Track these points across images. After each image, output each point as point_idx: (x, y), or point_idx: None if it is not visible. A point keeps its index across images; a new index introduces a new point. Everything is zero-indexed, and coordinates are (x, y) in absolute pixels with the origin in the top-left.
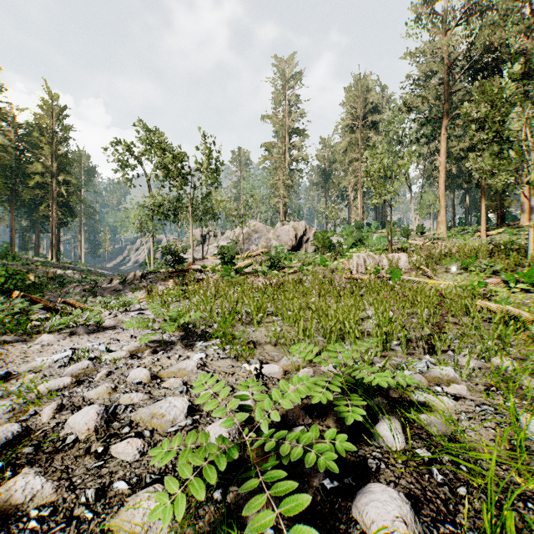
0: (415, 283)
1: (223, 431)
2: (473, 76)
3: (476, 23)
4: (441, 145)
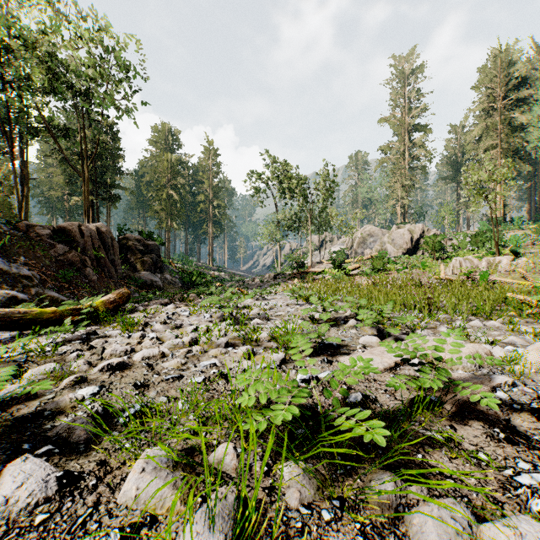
0: (505, 284)
1: (318, 314)
2: None
3: None
4: None
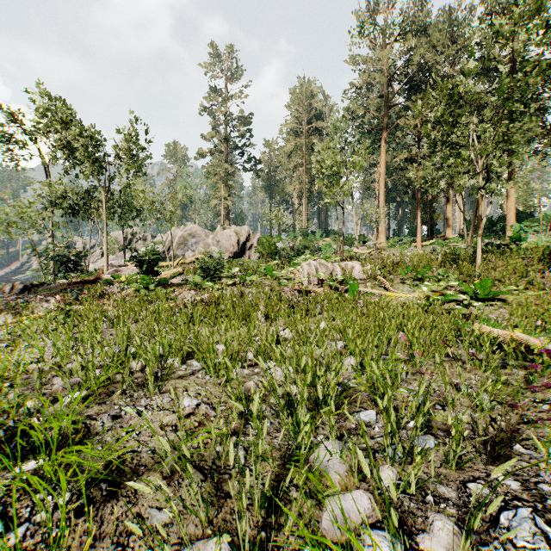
0: (373, 295)
1: None
2: (408, 93)
3: (412, 41)
4: (381, 156)
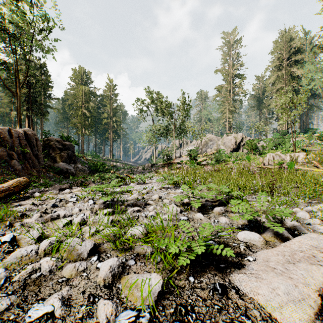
0: (305, 171)
1: (187, 199)
2: None
3: None
4: None
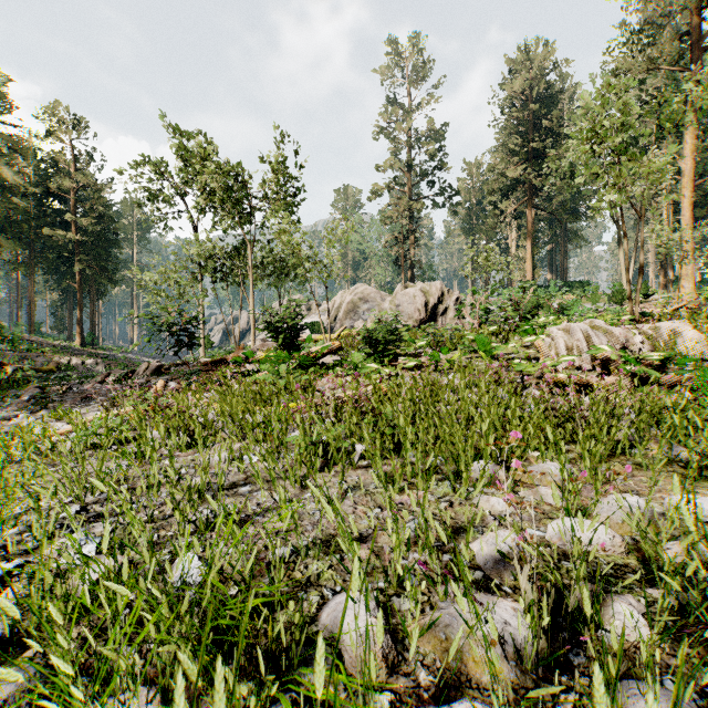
0: None
1: None
2: None
3: None
4: (685, 141)
